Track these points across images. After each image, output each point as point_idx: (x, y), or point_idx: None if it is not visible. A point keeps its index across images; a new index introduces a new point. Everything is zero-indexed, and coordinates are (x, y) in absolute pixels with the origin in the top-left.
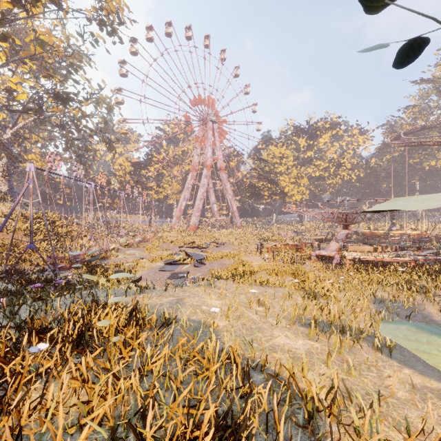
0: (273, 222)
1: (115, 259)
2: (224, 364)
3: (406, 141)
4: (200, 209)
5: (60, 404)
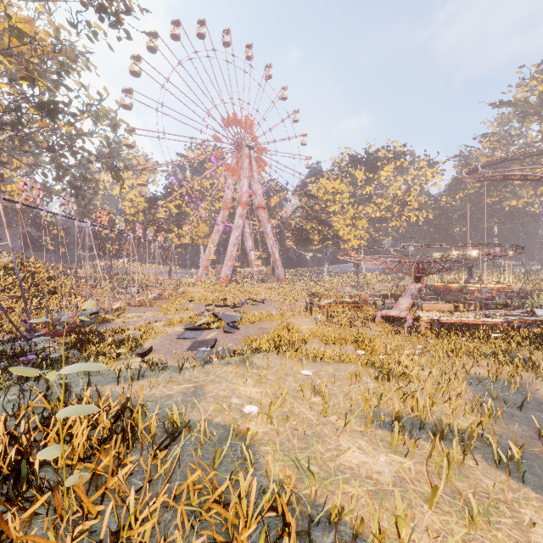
0: (325, 274)
1: (119, 322)
2: (265, 527)
3: (486, 175)
4: (233, 257)
5: None
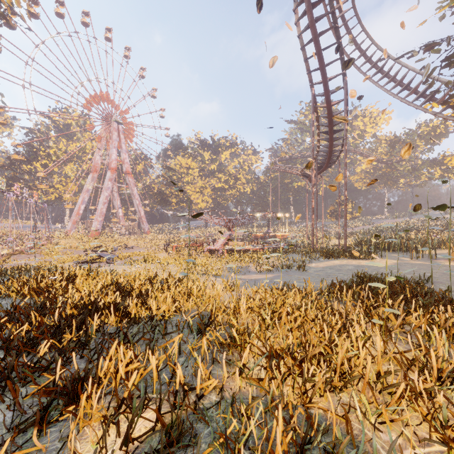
0: (181, 228)
1: (11, 264)
2: (145, 276)
3: (277, 167)
4: (103, 213)
5: (89, 278)
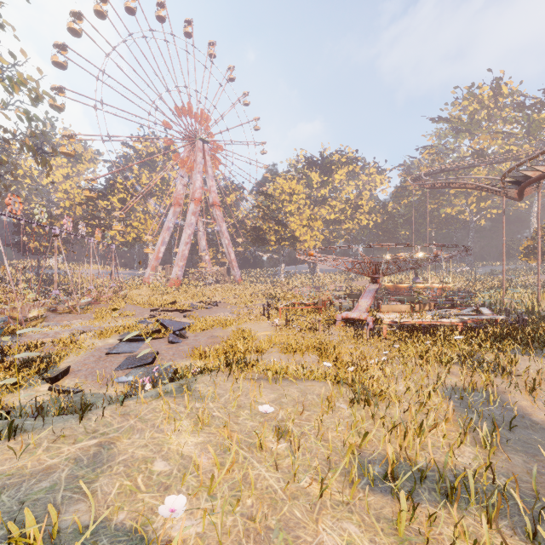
0: (282, 275)
1: (35, 335)
2: None
3: (429, 182)
4: (185, 256)
5: None
